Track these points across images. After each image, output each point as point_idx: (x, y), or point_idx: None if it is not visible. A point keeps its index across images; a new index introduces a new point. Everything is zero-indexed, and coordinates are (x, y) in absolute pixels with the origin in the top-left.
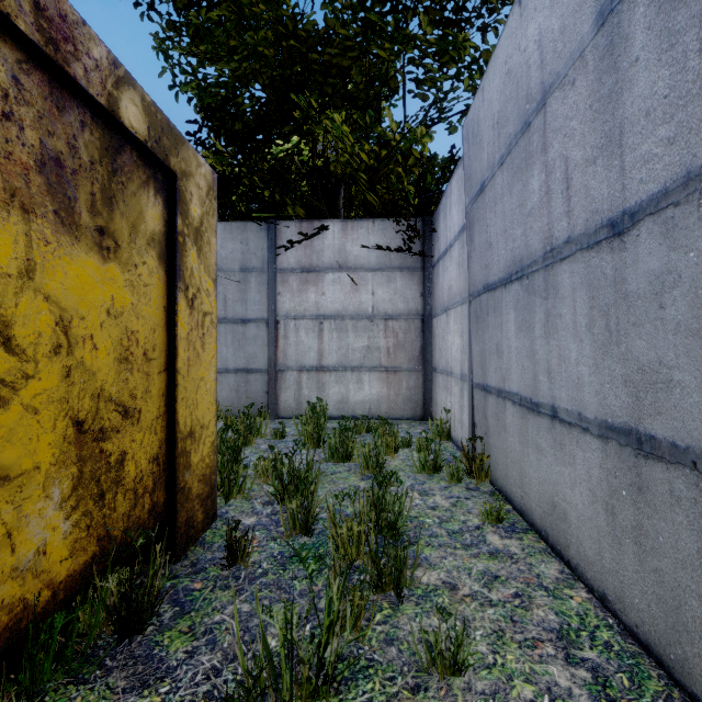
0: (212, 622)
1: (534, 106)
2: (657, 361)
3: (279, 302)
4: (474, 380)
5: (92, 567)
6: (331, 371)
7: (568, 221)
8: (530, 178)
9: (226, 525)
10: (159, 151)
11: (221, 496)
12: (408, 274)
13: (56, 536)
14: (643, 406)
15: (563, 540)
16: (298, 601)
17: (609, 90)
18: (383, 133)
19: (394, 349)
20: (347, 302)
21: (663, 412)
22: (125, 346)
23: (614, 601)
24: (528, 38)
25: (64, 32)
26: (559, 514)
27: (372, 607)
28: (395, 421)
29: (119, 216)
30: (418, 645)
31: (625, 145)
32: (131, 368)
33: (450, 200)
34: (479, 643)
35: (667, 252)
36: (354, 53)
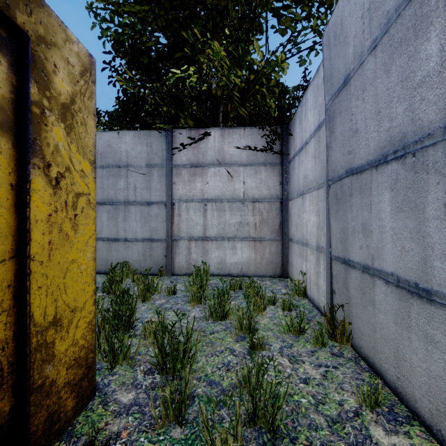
0: None
1: None
2: None
3: (174, 189)
4: (333, 253)
5: None
6: (213, 240)
7: None
8: (422, 44)
9: (102, 405)
10: None
11: (108, 362)
12: (270, 168)
13: None
14: None
15: None
16: None
17: None
18: (251, 61)
19: (259, 224)
20: (224, 189)
21: None
22: None
23: None
24: None
25: None
26: None
27: None
28: (260, 278)
29: None
30: None
31: None
32: None
33: (305, 107)
34: None
35: None
36: None
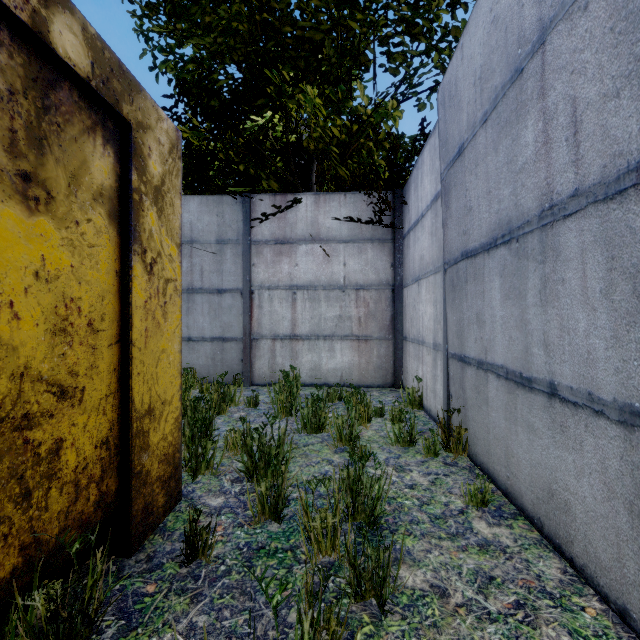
0: None
1: (529, 49)
2: None
3: (253, 272)
4: (449, 350)
5: (12, 584)
6: (304, 339)
7: (576, 170)
8: (522, 130)
9: (191, 508)
10: (107, 94)
11: (188, 472)
12: (379, 246)
13: None
14: None
15: (564, 533)
16: (264, 612)
17: None
18: (354, 107)
19: (365, 318)
20: (319, 272)
21: None
22: (62, 315)
23: None
24: None
25: None
26: (559, 504)
27: (351, 624)
28: (366, 389)
29: (52, 162)
30: None
31: None
32: (70, 340)
33: (421, 170)
34: None
35: None
36: (327, 25)
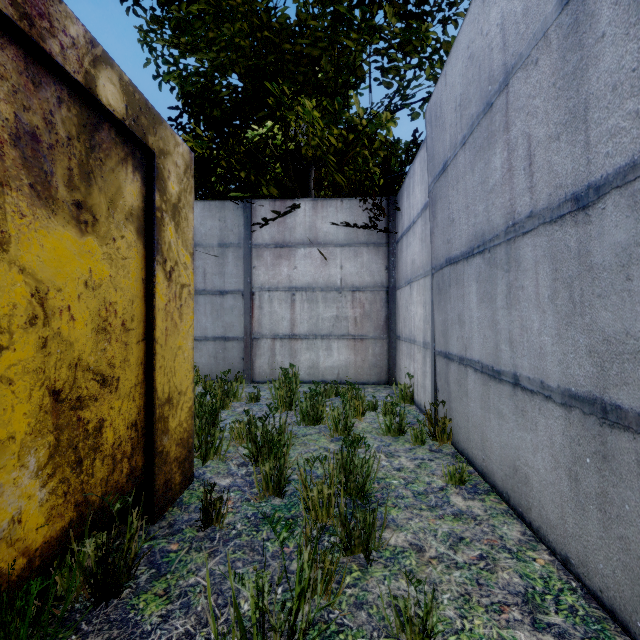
0: (186, 585)
1: (496, 87)
2: (624, 332)
3: (254, 275)
4: (436, 348)
5: (69, 532)
6: (303, 339)
7: (531, 196)
8: (492, 156)
9: (203, 486)
10: (137, 130)
11: (198, 457)
12: (374, 249)
13: (32, 504)
14: (608, 376)
15: (524, 502)
16: (271, 563)
17: (573, 67)
18: (350, 118)
19: (361, 318)
20: (317, 275)
21: (629, 383)
22: (103, 316)
23: (577, 565)
24: (490, 23)
25: (39, 8)
26: (521, 478)
27: (342, 569)
28: (362, 385)
29: (96, 191)
30: (387, 609)
31: (590, 120)
32: (109, 338)
33: (413, 180)
34: (447, 607)
35: (635, 225)
36: (324, 43)
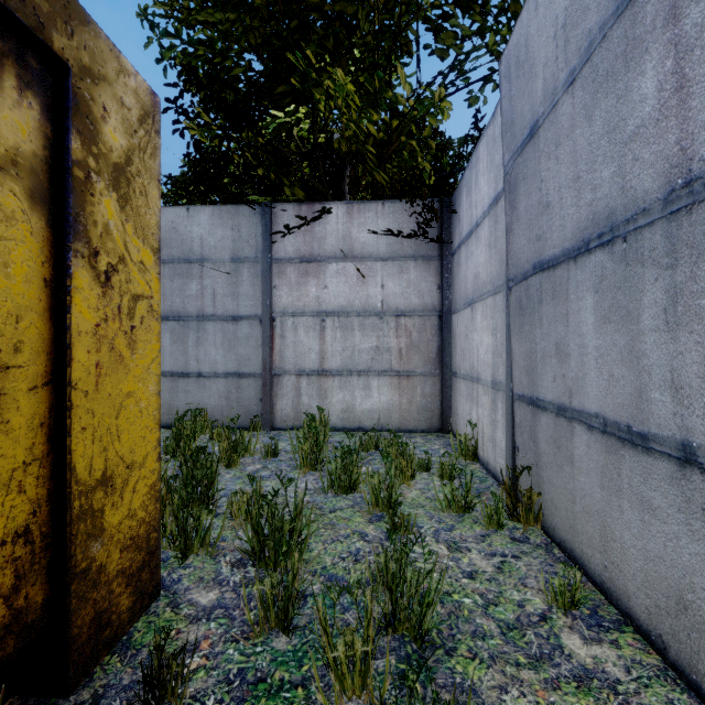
0: None
1: None
2: None
3: (275, 296)
4: (515, 390)
5: None
6: (335, 375)
7: None
8: (635, 79)
9: (171, 608)
10: (21, 10)
11: (177, 550)
12: (423, 264)
13: None
14: None
15: None
16: None
17: None
18: (394, 98)
19: (407, 350)
20: (352, 296)
21: None
22: None
23: None
24: None
25: None
26: (699, 625)
27: None
28: (408, 434)
29: None
30: None
31: None
32: None
33: (476, 170)
34: None
35: None
36: None
